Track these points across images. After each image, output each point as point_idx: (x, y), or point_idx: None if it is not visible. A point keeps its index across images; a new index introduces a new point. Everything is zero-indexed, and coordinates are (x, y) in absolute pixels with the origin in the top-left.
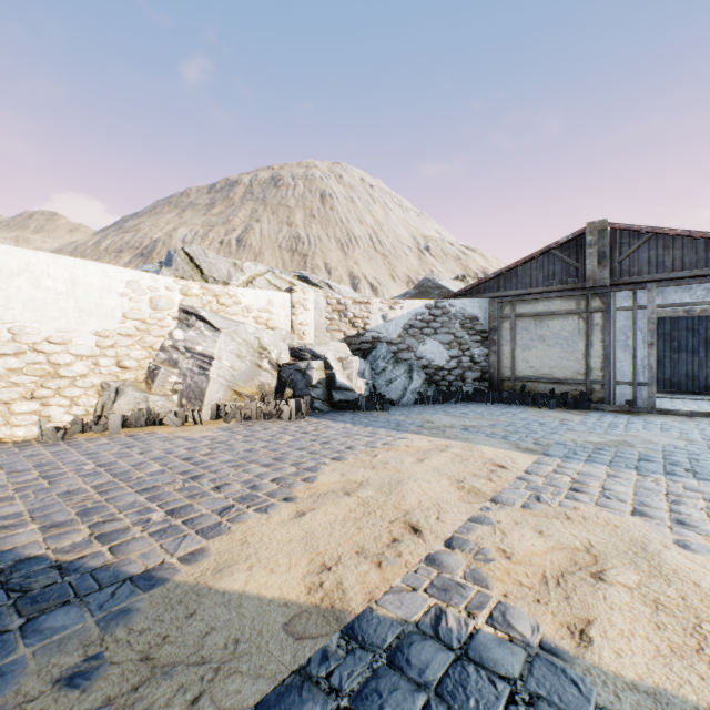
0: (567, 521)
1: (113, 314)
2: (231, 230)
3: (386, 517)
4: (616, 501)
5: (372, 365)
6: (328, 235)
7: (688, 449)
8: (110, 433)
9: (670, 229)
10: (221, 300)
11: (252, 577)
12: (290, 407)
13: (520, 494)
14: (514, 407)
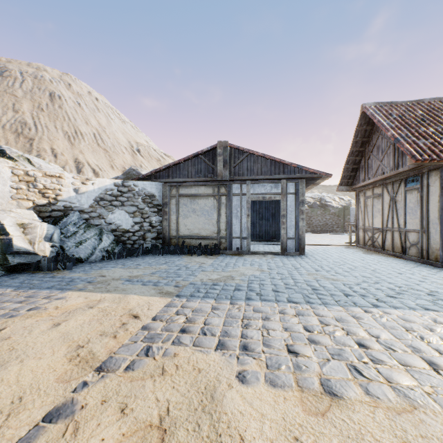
0: (160, 379)
1: None
2: None
3: None
4: (209, 337)
5: (62, 230)
6: (56, 127)
7: (260, 277)
8: None
9: (256, 151)
10: None
11: None
12: None
13: (134, 349)
14: (176, 256)
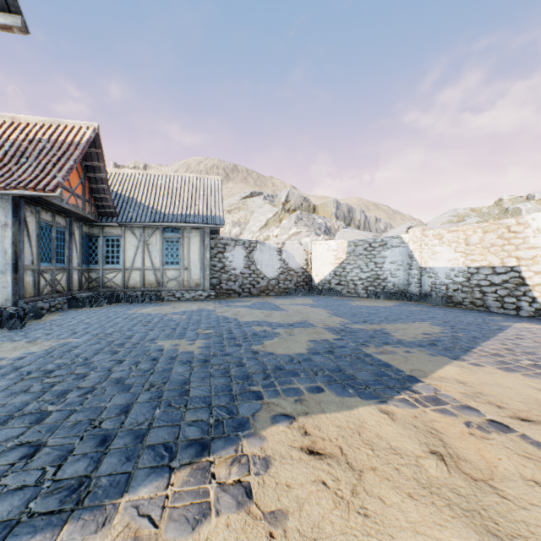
0: None
1: None
2: None
3: None
4: None
5: None
6: None
7: None
8: None
9: None
10: None
11: (454, 370)
12: None
13: None
14: None
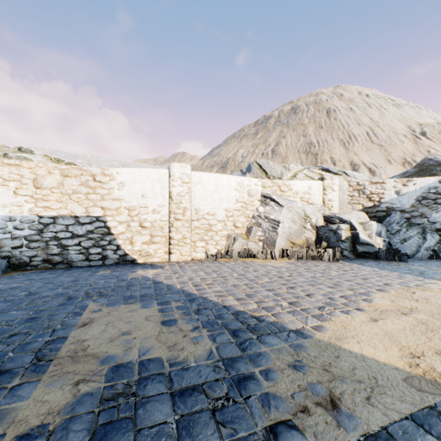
0: None
1: (232, 200)
2: (267, 146)
3: None
4: None
5: (386, 228)
6: (333, 138)
7: None
8: (233, 259)
9: None
10: (281, 188)
11: (362, 347)
12: (328, 253)
13: None
14: None
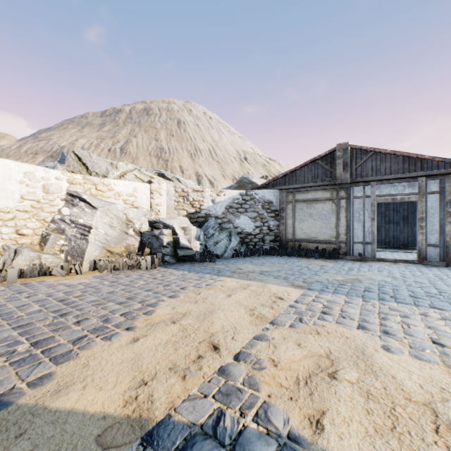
0: (317, 336)
1: (13, 196)
2: (116, 142)
3: (197, 339)
4: (348, 320)
5: (205, 232)
6: (182, 148)
7: (392, 283)
8: (8, 282)
9: (384, 149)
10: (98, 187)
11: (83, 395)
12: (146, 261)
13: (290, 317)
14: (294, 258)
